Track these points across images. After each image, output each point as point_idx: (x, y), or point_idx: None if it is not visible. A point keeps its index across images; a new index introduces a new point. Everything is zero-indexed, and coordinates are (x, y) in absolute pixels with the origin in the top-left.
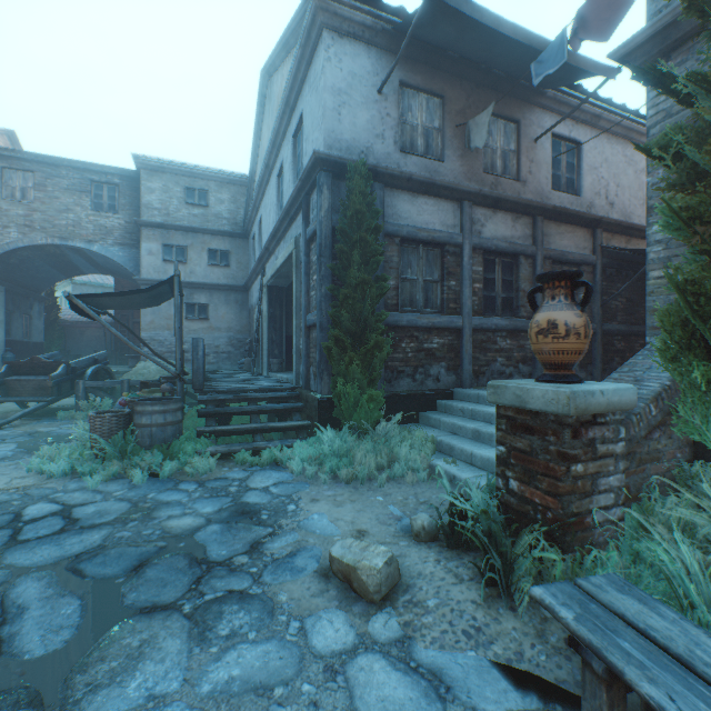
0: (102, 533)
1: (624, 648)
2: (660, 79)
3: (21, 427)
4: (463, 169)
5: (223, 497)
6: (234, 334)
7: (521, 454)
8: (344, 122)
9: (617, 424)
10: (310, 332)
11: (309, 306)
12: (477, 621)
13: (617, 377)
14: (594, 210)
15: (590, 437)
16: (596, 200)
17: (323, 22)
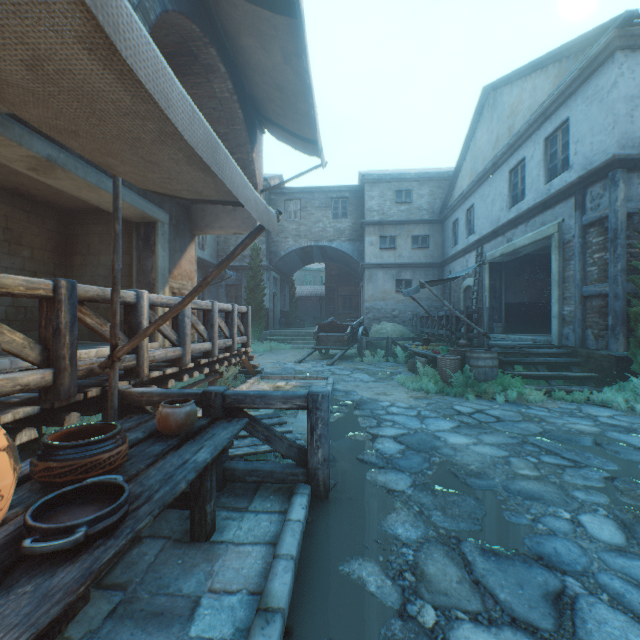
0: (532, 425)
1: None
2: None
3: (340, 364)
4: None
5: (581, 418)
6: (431, 303)
7: None
8: (636, 122)
9: None
10: (585, 301)
11: (584, 279)
12: None
13: None
14: None
15: None
16: None
17: (617, 46)
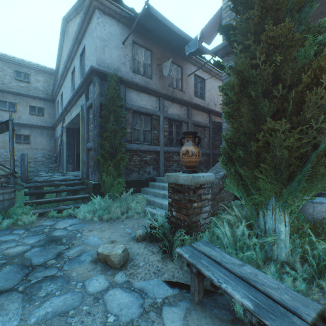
0: None
1: (202, 262)
2: (222, 66)
3: None
4: (160, 83)
5: (41, 234)
6: (46, 152)
7: (177, 201)
8: (106, 54)
9: (208, 188)
10: (89, 152)
11: (88, 139)
12: (159, 267)
13: (211, 171)
14: (210, 106)
15: (199, 193)
16: (210, 102)
17: (96, 5)
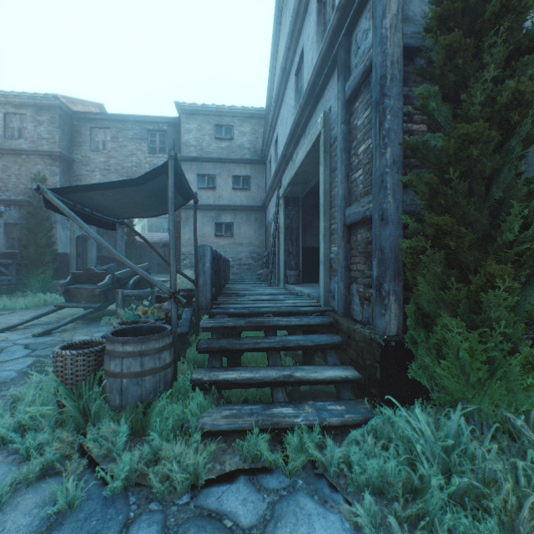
0: None
1: None
2: None
3: (67, 332)
4: None
5: None
6: (254, 249)
7: None
8: None
9: None
10: (350, 234)
11: (348, 195)
12: None
13: None
14: None
15: None
16: None
17: None
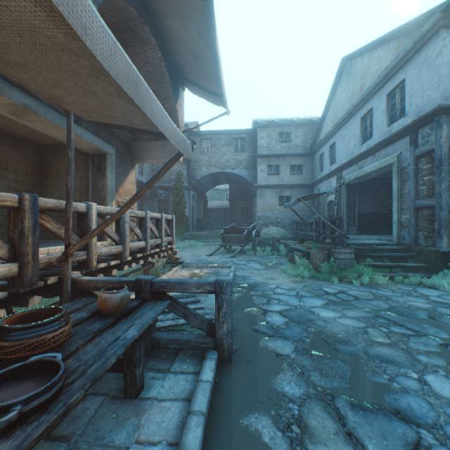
0: (381, 302)
1: None
2: None
3: (239, 257)
4: None
5: (417, 297)
6: (304, 213)
7: None
8: None
9: None
10: (417, 211)
11: (416, 195)
12: None
13: None
14: None
15: None
16: None
17: (442, 25)
